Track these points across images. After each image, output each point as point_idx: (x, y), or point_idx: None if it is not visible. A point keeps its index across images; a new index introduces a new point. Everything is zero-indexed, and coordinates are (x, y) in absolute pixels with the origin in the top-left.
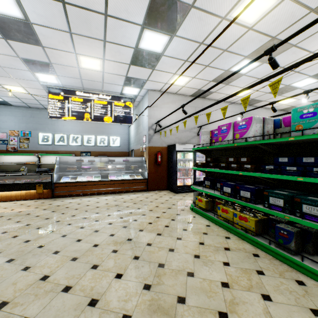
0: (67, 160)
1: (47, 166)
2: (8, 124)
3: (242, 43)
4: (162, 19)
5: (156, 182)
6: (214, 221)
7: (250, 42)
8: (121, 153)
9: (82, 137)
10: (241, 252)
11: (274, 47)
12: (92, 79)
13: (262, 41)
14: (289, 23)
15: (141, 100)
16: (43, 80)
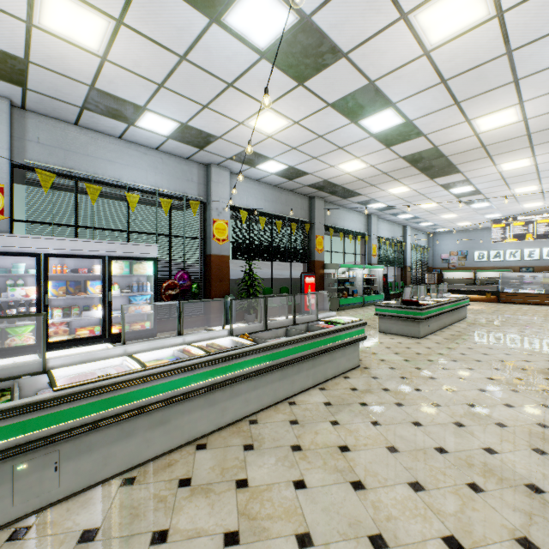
0: (508, 275)
1: (482, 281)
2: (449, 247)
3: None
4: None
5: None
6: None
7: None
8: None
9: (521, 251)
10: None
11: None
12: (533, 209)
13: None
14: None
15: None
16: (488, 217)
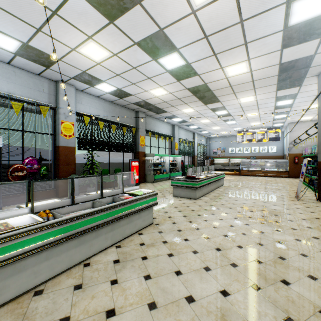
0: (244, 161)
1: (233, 164)
2: (217, 145)
3: None
4: (280, 114)
5: (294, 173)
6: (303, 183)
7: None
8: (277, 156)
9: (250, 148)
10: None
11: (306, 131)
12: (256, 126)
13: None
14: None
15: (287, 126)
16: (235, 129)
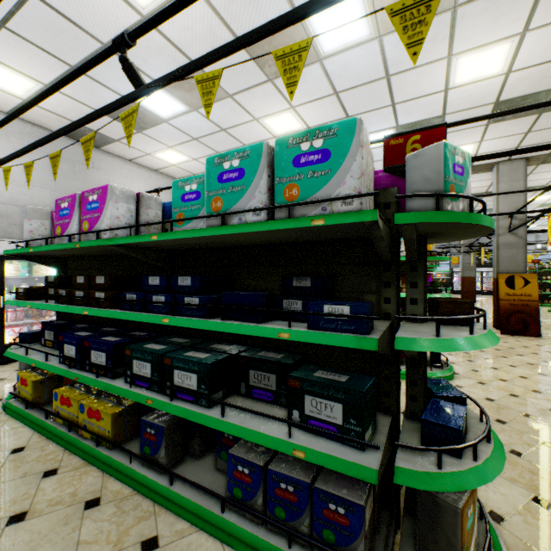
0: None
1: None
2: None
3: (140, 47)
4: None
5: None
6: (45, 430)
7: (155, 52)
8: None
9: None
10: (57, 511)
11: (128, 36)
12: None
13: (178, 63)
14: (213, 47)
15: None
16: None
